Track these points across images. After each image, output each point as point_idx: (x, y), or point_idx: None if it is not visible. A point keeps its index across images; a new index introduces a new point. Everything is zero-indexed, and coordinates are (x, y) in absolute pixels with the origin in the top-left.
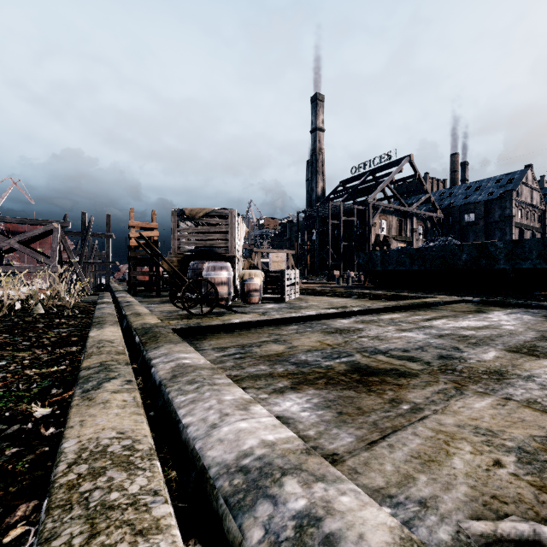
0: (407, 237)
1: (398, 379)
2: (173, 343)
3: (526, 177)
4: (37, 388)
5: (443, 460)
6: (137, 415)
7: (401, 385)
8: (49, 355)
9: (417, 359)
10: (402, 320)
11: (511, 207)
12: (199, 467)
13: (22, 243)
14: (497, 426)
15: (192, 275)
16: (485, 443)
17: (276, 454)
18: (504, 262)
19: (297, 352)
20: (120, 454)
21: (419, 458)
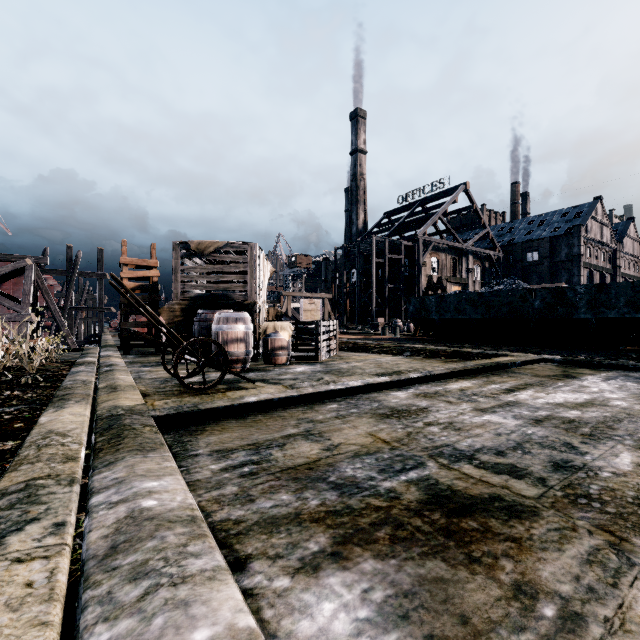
0: (462, 278)
1: (509, 522)
2: (143, 451)
3: (595, 210)
4: None
5: None
6: (36, 630)
7: (519, 542)
8: None
9: (523, 471)
10: (476, 393)
11: (579, 244)
12: None
13: None
14: None
15: (199, 328)
16: None
17: None
18: (586, 311)
19: (340, 459)
20: None
21: None
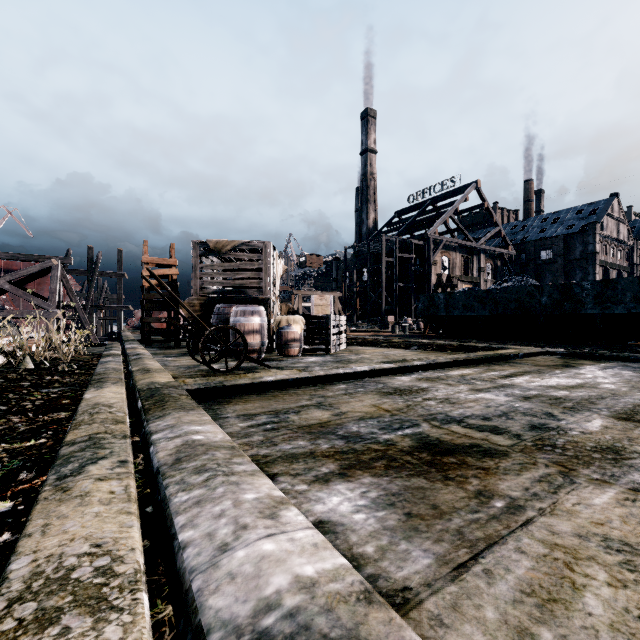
0: (473, 277)
1: (483, 459)
2: (185, 409)
3: (611, 207)
4: (1, 471)
5: (570, 598)
6: (125, 515)
7: (487, 470)
8: (29, 424)
9: (503, 430)
10: (475, 377)
11: (594, 242)
12: (194, 626)
13: (14, 283)
14: (634, 536)
15: (217, 322)
16: (625, 566)
17: (317, 605)
18: (592, 306)
19: (347, 421)
20: (88, 583)
21: (533, 595)
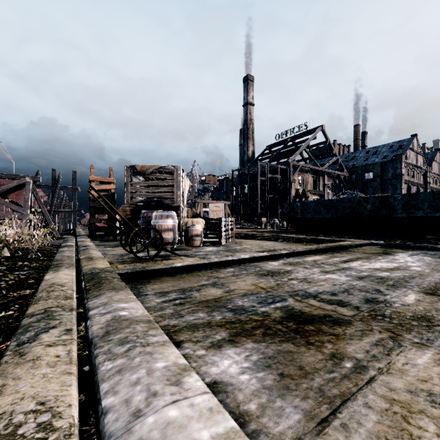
0: (320, 191)
1: (333, 327)
2: (115, 290)
3: (412, 144)
4: None
5: None
6: (66, 376)
7: (338, 336)
8: (1, 300)
9: (346, 303)
10: (323, 262)
11: (401, 167)
12: None
13: None
14: None
15: (143, 222)
16: None
17: None
18: (401, 212)
19: (234, 297)
20: (31, 438)
21: None
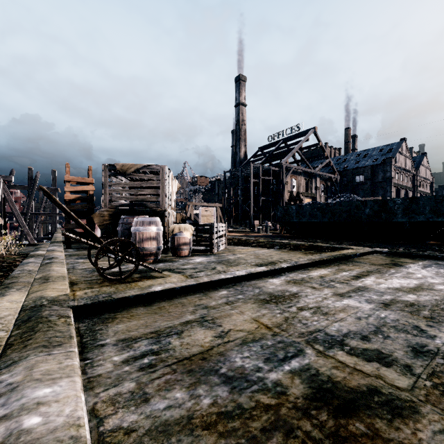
0: (312, 193)
1: (394, 423)
2: (49, 347)
3: (401, 147)
4: None
5: None
6: None
7: None
8: None
9: (389, 358)
10: (332, 279)
11: (391, 170)
12: None
13: None
14: None
15: (122, 229)
16: None
17: None
18: (402, 216)
19: (230, 347)
20: None
21: None
